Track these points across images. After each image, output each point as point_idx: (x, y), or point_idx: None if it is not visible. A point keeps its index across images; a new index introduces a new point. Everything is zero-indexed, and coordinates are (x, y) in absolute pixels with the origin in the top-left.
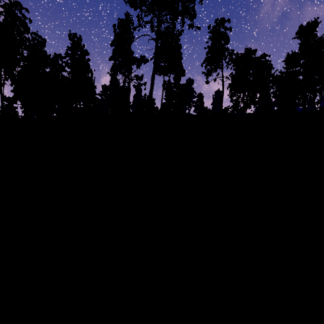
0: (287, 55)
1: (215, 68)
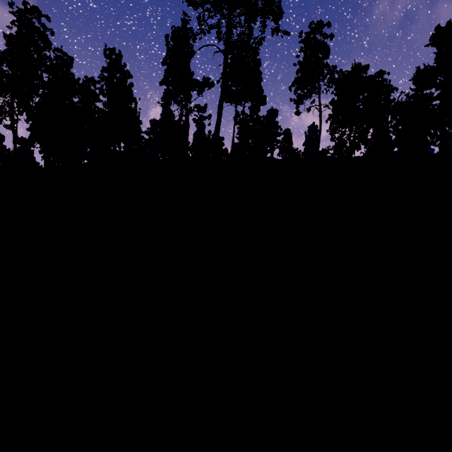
0: (417, 71)
1: (309, 93)
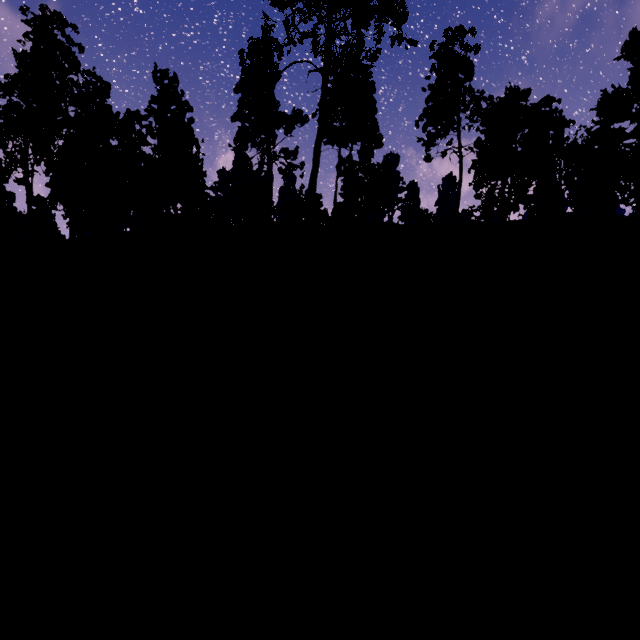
0: (603, 96)
1: (444, 130)
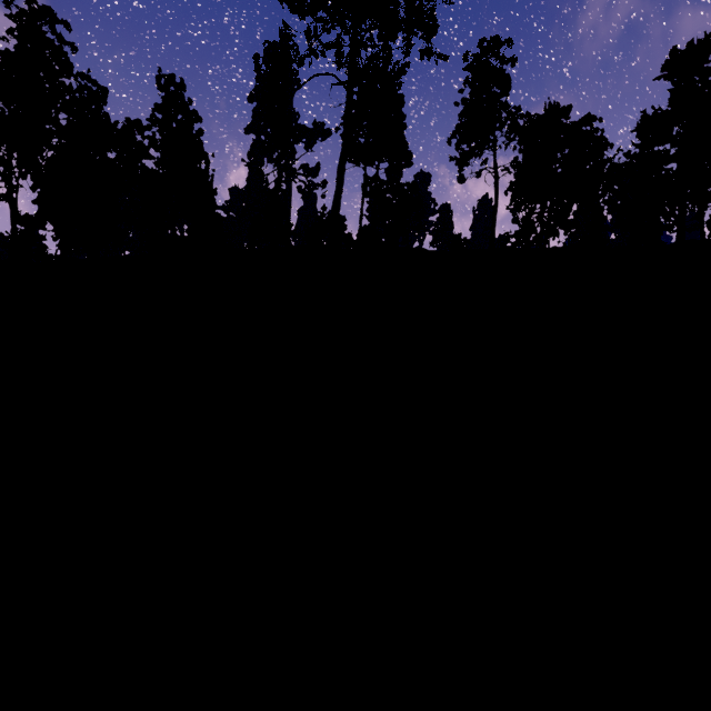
0: (643, 118)
1: (479, 148)
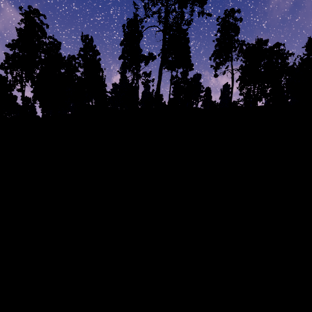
0: (309, 40)
1: (224, 61)
